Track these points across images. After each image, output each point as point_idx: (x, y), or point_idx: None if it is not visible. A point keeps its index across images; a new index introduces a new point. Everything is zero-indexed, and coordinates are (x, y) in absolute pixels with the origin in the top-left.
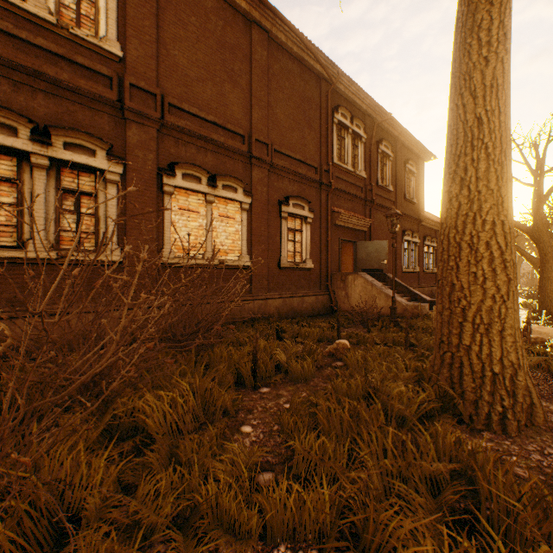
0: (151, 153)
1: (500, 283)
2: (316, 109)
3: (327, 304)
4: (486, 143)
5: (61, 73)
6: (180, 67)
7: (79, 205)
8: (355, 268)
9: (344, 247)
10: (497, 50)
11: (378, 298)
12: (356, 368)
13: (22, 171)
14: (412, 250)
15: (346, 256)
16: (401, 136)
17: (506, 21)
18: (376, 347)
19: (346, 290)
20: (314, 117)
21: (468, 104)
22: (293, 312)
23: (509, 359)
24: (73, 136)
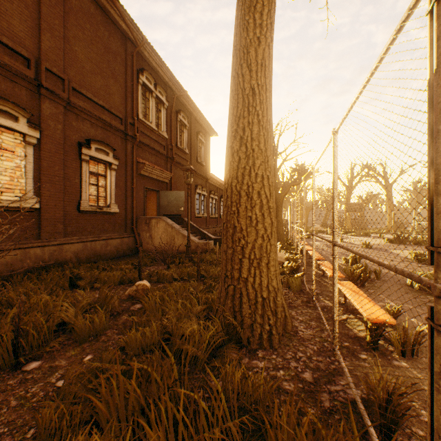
0: None
1: (267, 225)
2: (122, 64)
3: (133, 245)
4: (258, 111)
5: None
6: None
7: None
8: (159, 213)
9: (149, 195)
10: (266, 35)
11: (177, 238)
12: (154, 310)
13: None
14: (202, 200)
15: (151, 202)
16: (194, 112)
17: (272, 13)
18: (174, 284)
19: (150, 232)
20: (120, 70)
21: (246, 75)
22: (96, 255)
23: (272, 285)
24: None
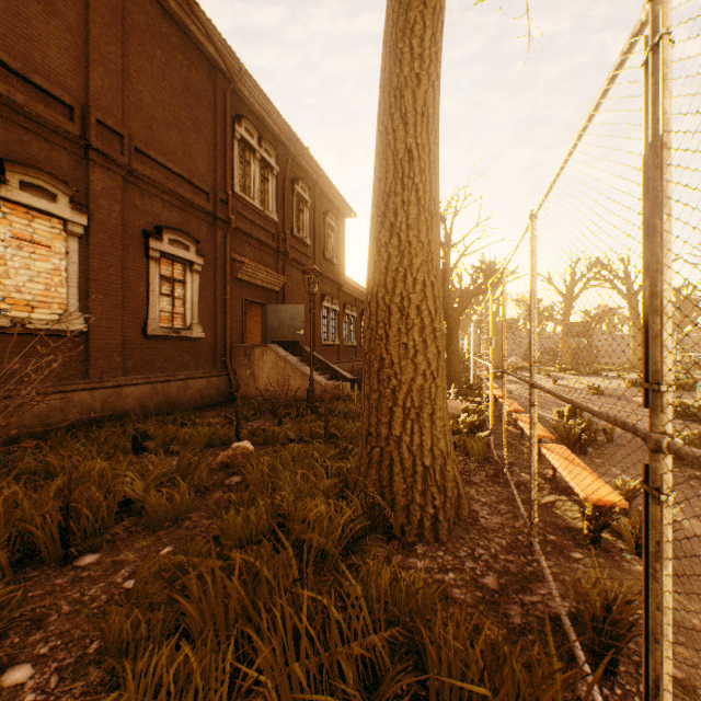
0: None
1: (431, 357)
2: (209, 109)
3: (226, 389)
4: (417, 184)
5: None
6: None
7: None
8: (265, 339)
9: (250, 311)
10: (429, 70)
11: (293, 378)
12: (260, 484)
13: None
14: (332, 319)
15: (252, 322)
16: (320, 180)
17: (439, 37)
18: (289, 447)
19: (252, 369)
20: (206, 119)
21: (399, 130)
22: (170, 404)
23: (439, 448)
24: None
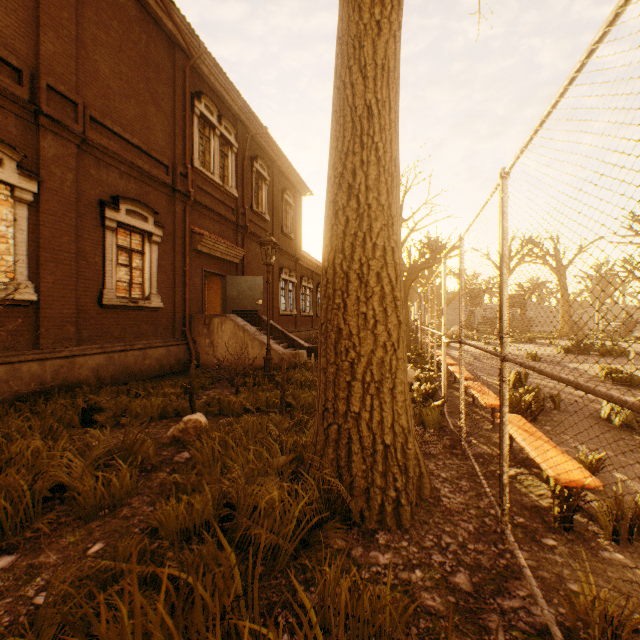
0: None
1: (392, 327)
2: (168, 84)
3: (185, 358)
4: (376, 143)
5: None
6: None
7: None
8: (225, 309)
9: (210, 282)
10: (391, 17)
11: (251, 346)
12: (210, 462)
13: None
14: (290, 290)
15: (213, 293)
16: (278, 159)
17: None
18: (244, 419)
19: (211, 338)
20: (165, 94)
21: (358, 84)
22: (127, 373)
23: (400, 424)
24: None
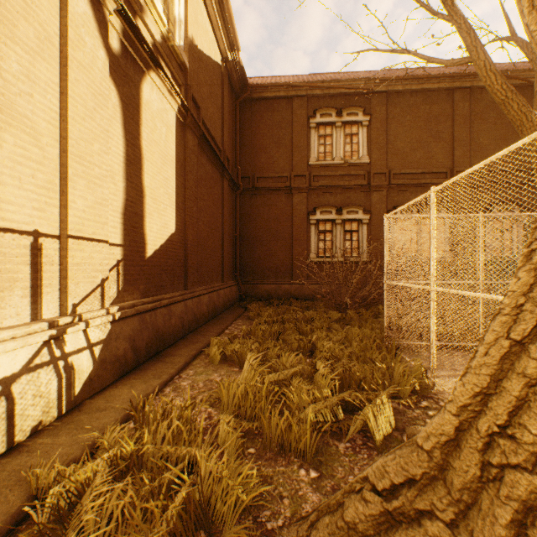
0: (383, 204)
1: None
2: None
3: None
4: None
5: (345, 182)
6: (399, 150)
7: (351, 237)
8: None
9: None
10: None
11: None
12: None
13: (332, 227)
14: None
15: None
16: None
17: None
18: None
19: None
20: None
21: None
22: None
23: None
24: (349, 208)
